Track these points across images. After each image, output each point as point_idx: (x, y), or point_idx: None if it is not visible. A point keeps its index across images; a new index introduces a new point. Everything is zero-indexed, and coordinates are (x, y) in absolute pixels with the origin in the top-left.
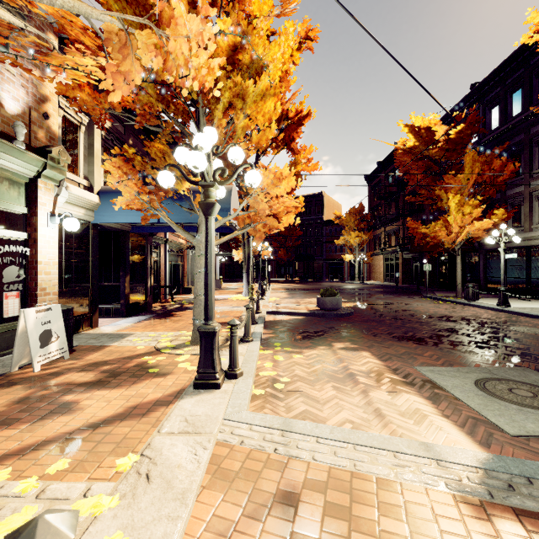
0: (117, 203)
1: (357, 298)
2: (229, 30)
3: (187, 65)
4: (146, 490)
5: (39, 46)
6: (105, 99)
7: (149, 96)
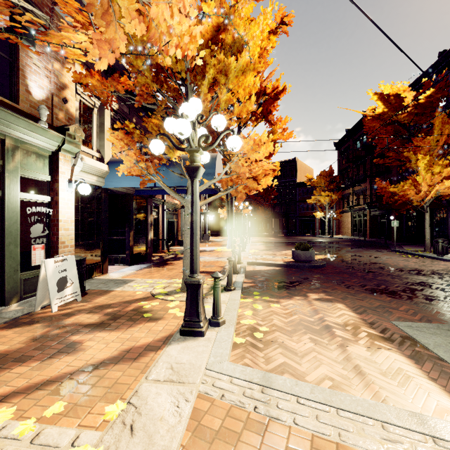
0: (120, 170)
1: (328, 251)
2: (213, 12)
3: (170, 32)
4: (129, 444)
5: (36, 24)
6: (111, 84)
7: (146, 78)
